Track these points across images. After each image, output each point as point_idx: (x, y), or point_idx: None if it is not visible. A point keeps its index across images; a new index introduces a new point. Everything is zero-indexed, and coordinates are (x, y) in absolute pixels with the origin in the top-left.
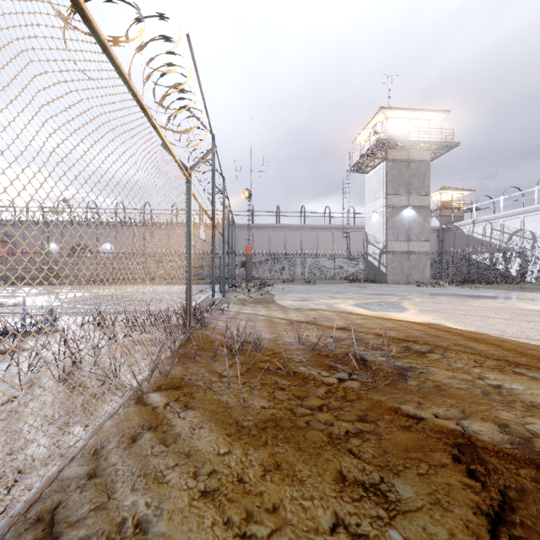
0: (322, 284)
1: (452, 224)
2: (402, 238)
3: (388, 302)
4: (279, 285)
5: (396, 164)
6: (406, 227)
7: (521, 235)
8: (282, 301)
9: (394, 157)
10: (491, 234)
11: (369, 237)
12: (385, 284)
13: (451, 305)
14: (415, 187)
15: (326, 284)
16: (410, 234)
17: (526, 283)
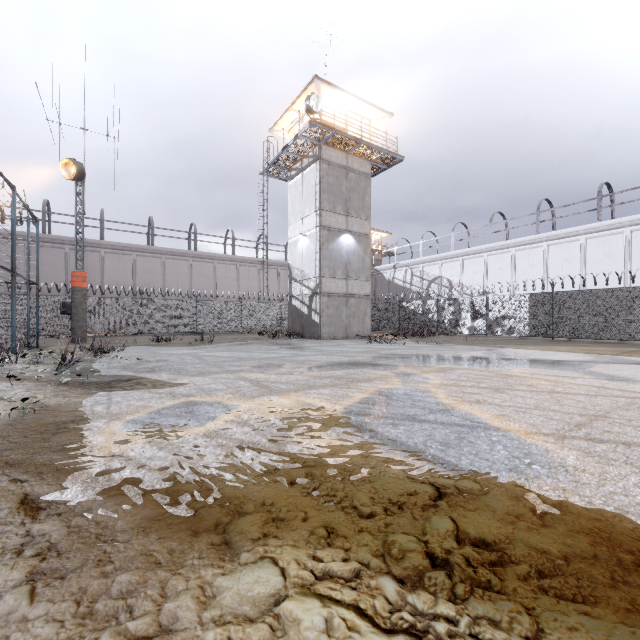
0: (226, 343)
1: (373, 268)
2: (340, 274)
3: (406, 396)
4: (140, 348)
5: (333, 168)
6: (344, 259)
7: (440, 283)
8: (89, 434)
9: (330, 158)
10: (412, 280)
11: (295, 271)
12: (320, 340)
13: (537, 396)
14: (355, 206)
15: (232, 343)
16: (349, 270)
17: (460, 333)
